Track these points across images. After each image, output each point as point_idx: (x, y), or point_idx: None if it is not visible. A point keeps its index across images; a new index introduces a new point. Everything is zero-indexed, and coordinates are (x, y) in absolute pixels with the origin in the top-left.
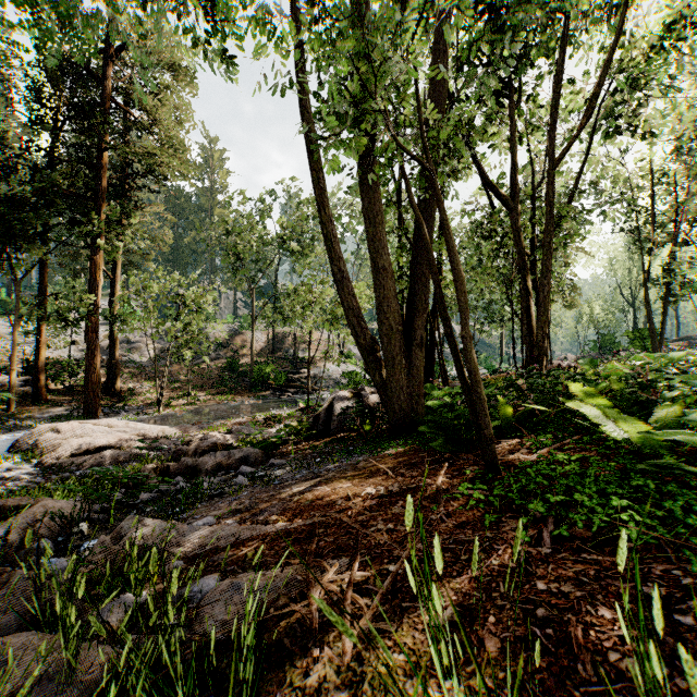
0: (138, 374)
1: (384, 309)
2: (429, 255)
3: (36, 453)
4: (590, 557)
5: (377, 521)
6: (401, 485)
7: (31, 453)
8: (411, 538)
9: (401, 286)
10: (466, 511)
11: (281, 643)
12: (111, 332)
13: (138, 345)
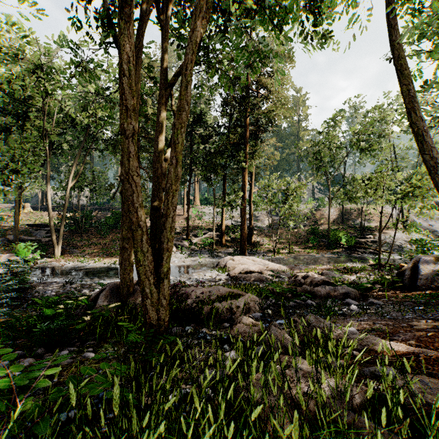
0: (261, 233)
1: None
2: None
3: (225, 269)
4: None
5: None
6: None
7: (224, 269)
8: None
9: None
10: None
11: None
12: (249, 211)
13: (260, 218)
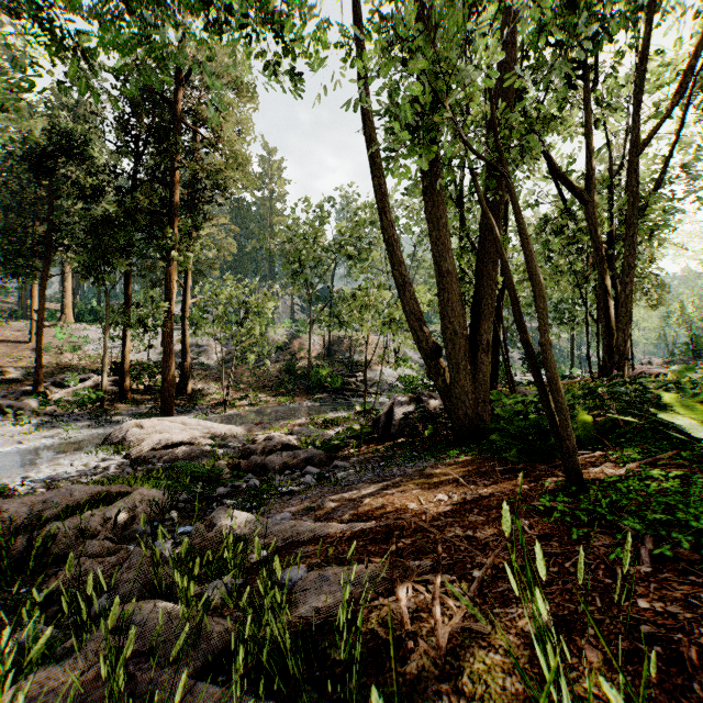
0: (206, 375)
1: (449, 314)
2: (503, 260)
3: (124, 446)
4: (698, 580)
5: (454, 527)
6: (474, 493)
7: (120, 446)
8: (493, 546)
9: (463, 289)
10: (550, 523)
11: (375, 632)
12: (183, 337)
13: (206, 349)
